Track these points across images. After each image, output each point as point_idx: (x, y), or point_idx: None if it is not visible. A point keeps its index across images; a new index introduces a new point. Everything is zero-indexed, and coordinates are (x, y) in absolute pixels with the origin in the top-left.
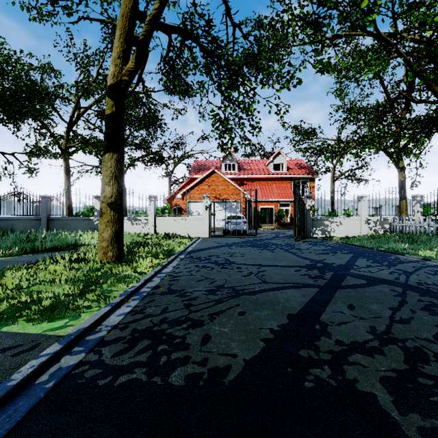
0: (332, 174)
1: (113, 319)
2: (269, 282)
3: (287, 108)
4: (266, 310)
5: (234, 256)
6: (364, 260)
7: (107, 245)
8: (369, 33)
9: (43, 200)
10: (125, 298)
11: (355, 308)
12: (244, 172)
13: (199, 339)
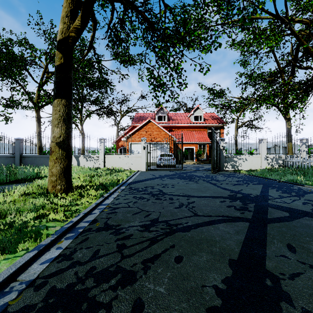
0: (236, 123)
1: (34, 270)
2: (201, 215)
3: (208, 67)
4: (204, 253)
5: (166, 187)
6: (274, 190)
7: (55, 179)
8: (269, 13)
9: (17, 141)
10: (58, 236)
11: (296, 249)
12: (172, 122)
13: (128, 311)
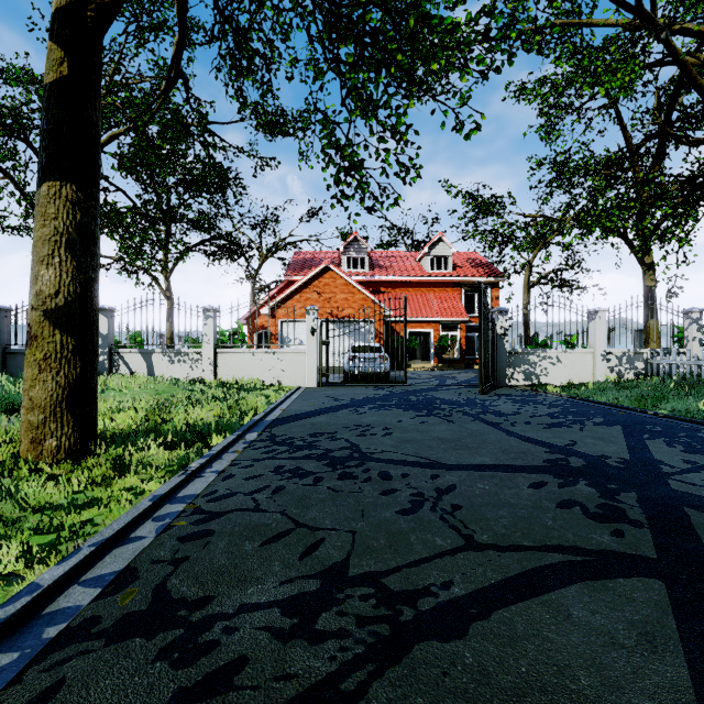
0: (525, 277)
1: None
2: (488, 546)
3: (476, 123)
4: None
5: (369, 434)
6: (662, 444)
7: (41, 419)
8: (620, 2)
9: None
10: None
11: None
12: (381, 272)
13: None
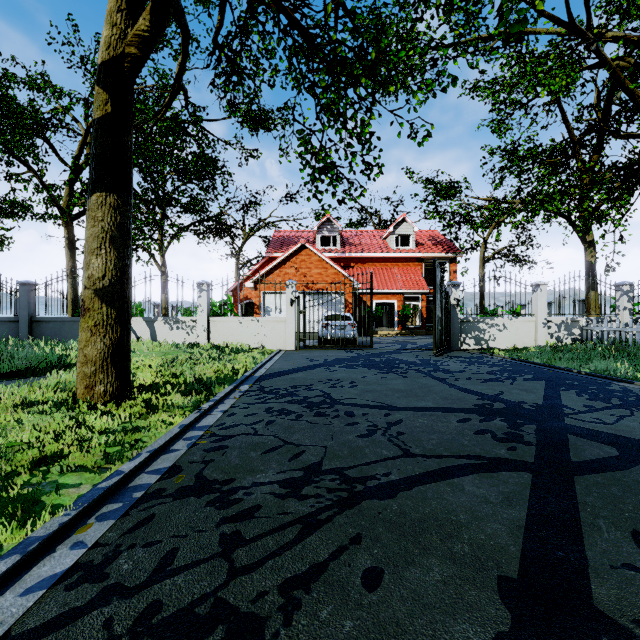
0: (481, 252)
1: (2, 614)
2: (418, 455)
3: (427, 130)
4: (434, 560)
5: (338, 386)
6: (573, 394)
7: (93, 371)
8: (555, 19)
9: (23, 289)
10: (81, 512)
11: None
12: (351, 249)
13: None
